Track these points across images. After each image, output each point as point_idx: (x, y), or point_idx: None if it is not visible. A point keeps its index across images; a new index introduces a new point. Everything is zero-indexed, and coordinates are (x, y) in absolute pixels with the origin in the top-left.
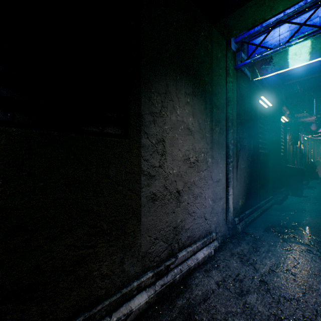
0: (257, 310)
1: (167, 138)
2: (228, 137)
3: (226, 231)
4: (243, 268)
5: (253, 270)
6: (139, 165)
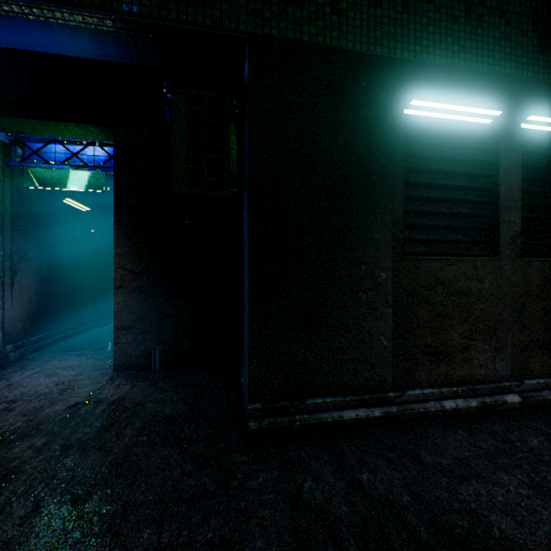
0: None
1: None
2: None
3: None
4: None
5: (4, 382)
6: None
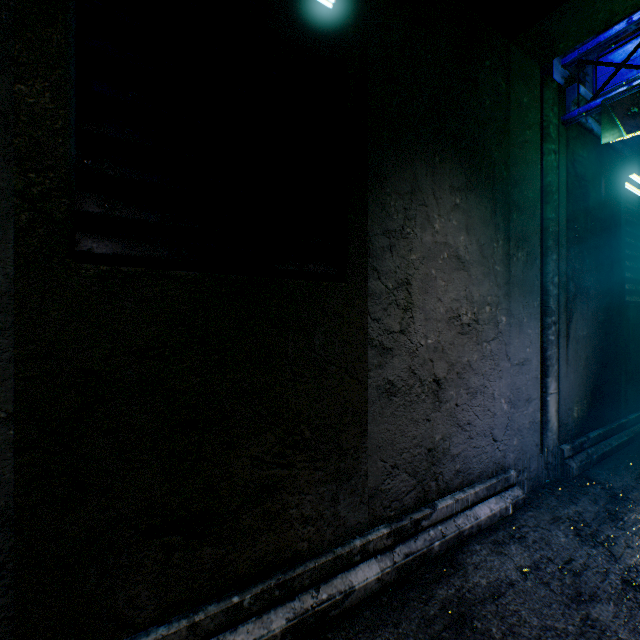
0: (615, 637)
1: (416, 278)
2: (547, 271)
3: (541, 470)
4: (582, 549)
5: (606, 557)
6: (363, 328)
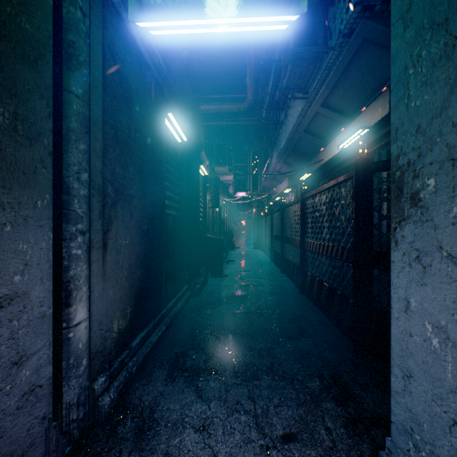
0: None
1: None
2: (70, 161)
3: (56, 446)
4: None
5: None
6: None
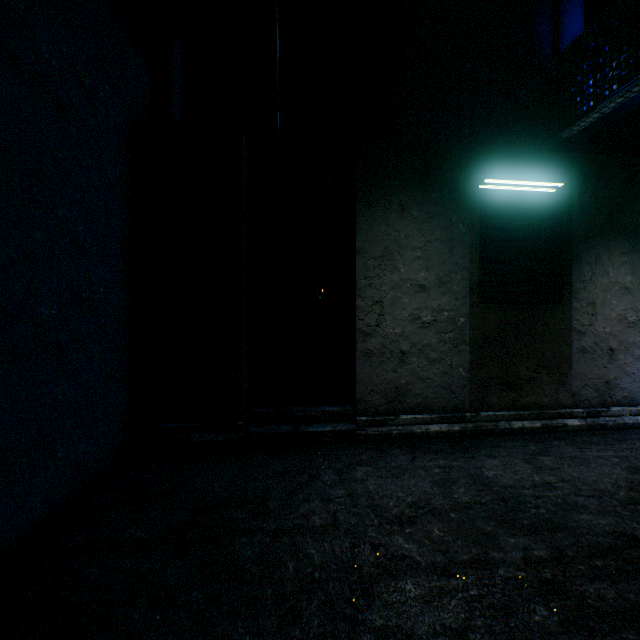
0: None
1: (597, 300)
2: None
3: None
4: None
5: None
6: (569, 323)
